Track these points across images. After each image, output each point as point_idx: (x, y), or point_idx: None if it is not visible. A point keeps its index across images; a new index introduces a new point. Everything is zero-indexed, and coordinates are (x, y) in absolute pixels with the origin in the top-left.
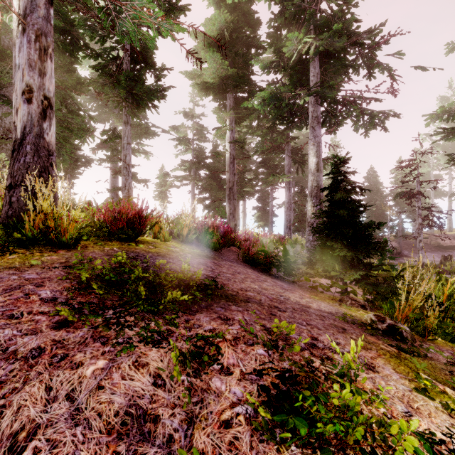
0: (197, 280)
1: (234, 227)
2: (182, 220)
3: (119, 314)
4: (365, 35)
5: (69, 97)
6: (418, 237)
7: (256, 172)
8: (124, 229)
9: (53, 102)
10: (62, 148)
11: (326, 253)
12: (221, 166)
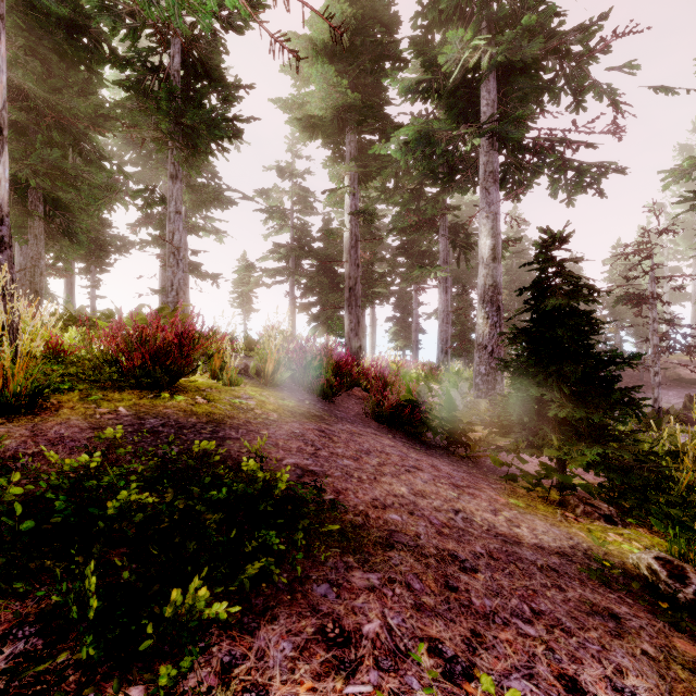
0: (277, 493)
1: (358, 352)
2: (265, 344)
3: (3, 683)
4: (573, 35)
5: (84, 137)
6: (652, 367)
7: (392, 262)
8: (148, 368)
9: (3, 120)
10: (75, 222)
11: (529, 409)
12: (336, 253)
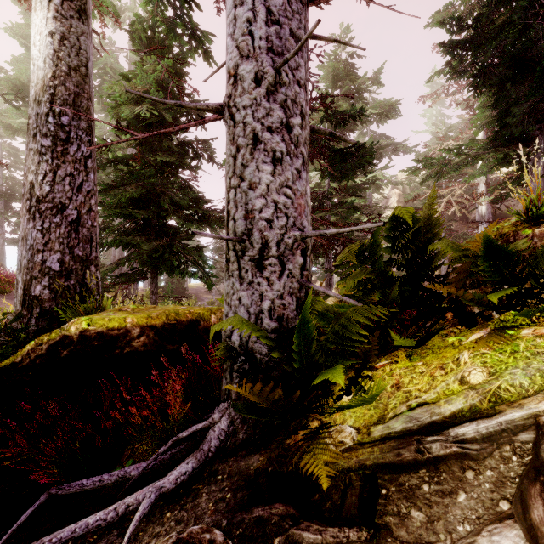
0: None
1: None
2: None
3: None
4: None
5: None
6: None
7: None
8: None
9: None
10: None
11: None
12: None
